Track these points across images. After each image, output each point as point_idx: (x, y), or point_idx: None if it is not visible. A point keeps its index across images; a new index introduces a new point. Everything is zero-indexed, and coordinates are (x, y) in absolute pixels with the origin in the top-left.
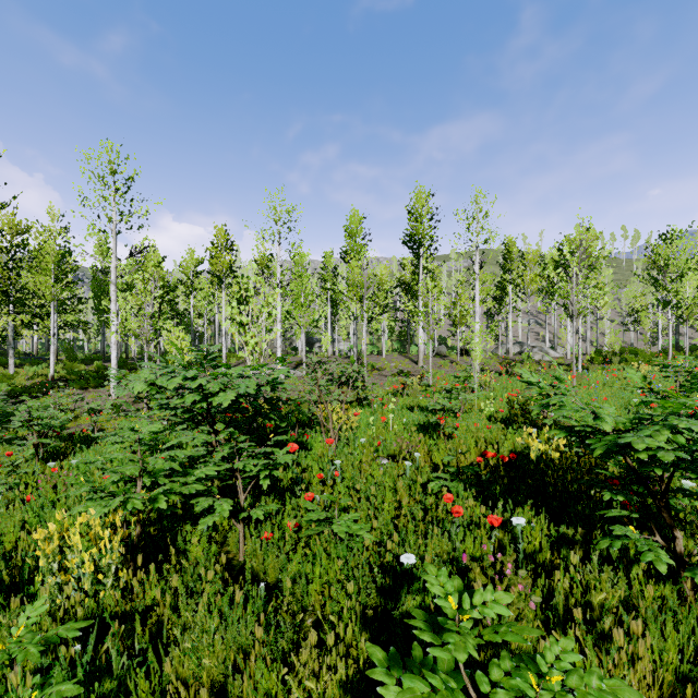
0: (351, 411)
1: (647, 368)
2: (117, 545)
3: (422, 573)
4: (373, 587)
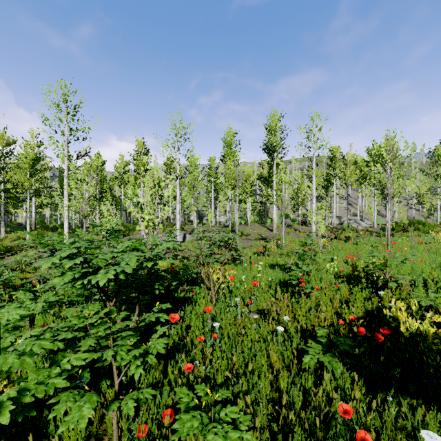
0: (228, 272)
1: None
2: None
3: None
4: None
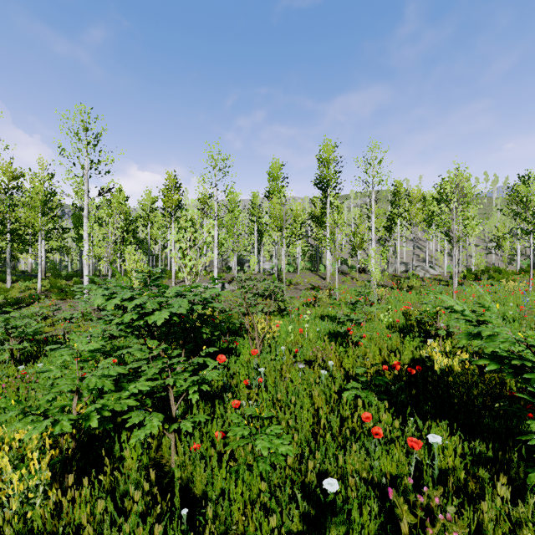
0: (273, 322)
1: (513, 284)
2: (45, 467)
3: (347, 506)
4: (296, 513)
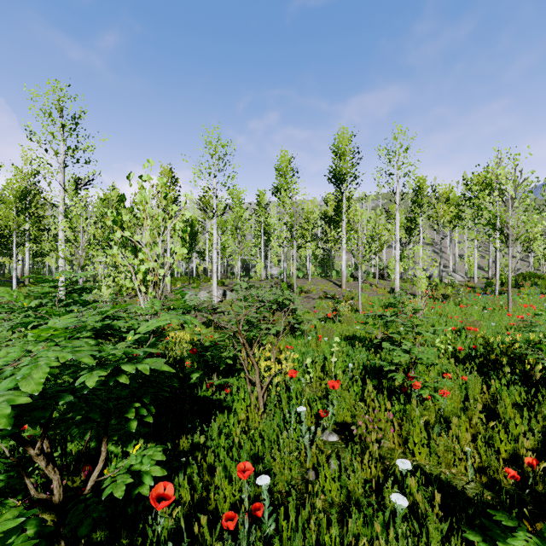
0: (284, 354)
1: None
2: None
3: None
4: None
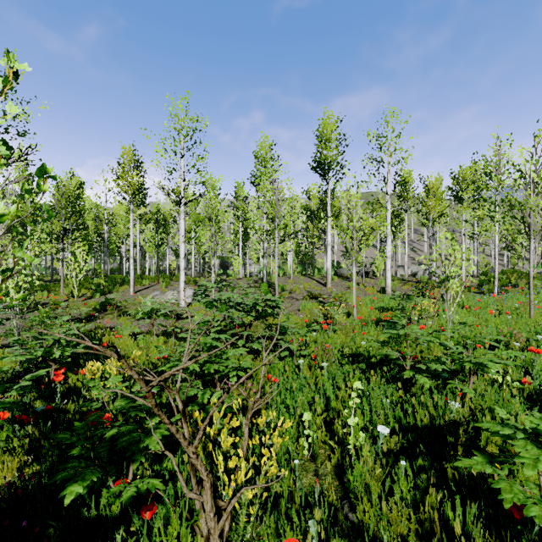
0: (265, 415)
1: None
2: None
3: None
4: None
